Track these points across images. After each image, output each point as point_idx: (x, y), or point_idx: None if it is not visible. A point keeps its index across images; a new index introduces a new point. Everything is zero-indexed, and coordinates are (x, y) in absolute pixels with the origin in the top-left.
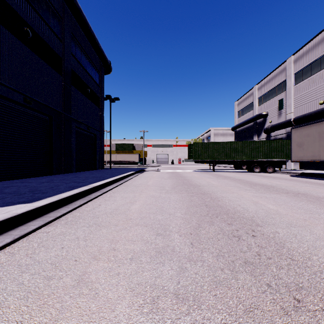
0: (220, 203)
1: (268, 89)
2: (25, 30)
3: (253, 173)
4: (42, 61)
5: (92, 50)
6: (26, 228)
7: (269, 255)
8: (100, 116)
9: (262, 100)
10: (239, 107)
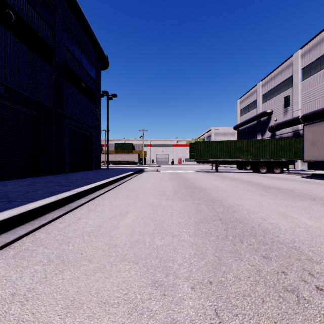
0: (238, 215)
1: (272, 86)
2: (7, 12)
3: (259, 174)
4: (29, 49)
5: (88, 43)
6: None
7: None
8: (96, 114)
9: (267, 97)
10: (241, 105)
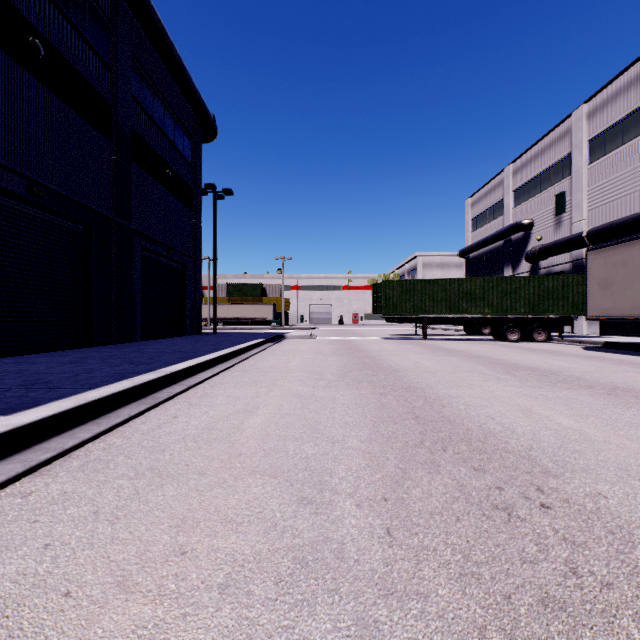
0: (448, 412)
1: (533, 173)
2: (30, 41)
3: (506, 344)
4: (69, 108)
5: (178, 92)
6: None
7: (602, 573)
8: (194, 227)
9: (523, 195)
10: (474, 209)
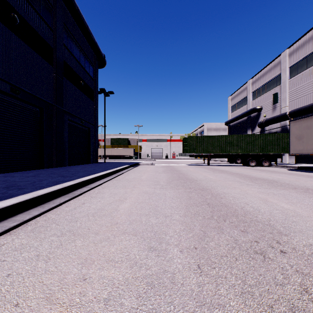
0: (224, 201)
1: (262, 83)
2: (12, 15)
3: (249, 167)
4: (32, 49)
5: (86, 43)
6: None
7: None
8: (94, 110)
9: (256, 94)
10: (232, 101)
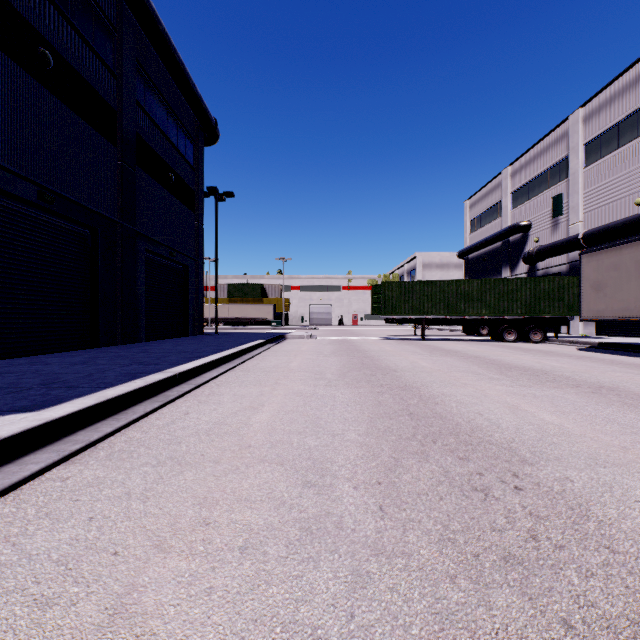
0: (441, 409)
1: (531, 175)
2: (40, 52)
3: (502, 344)
4: (77, 116)
5: (180, 96)
6: (16, 470)
7: (557, 538)
8: (196, 229)
9: (521, 197)
10: (473, 210)
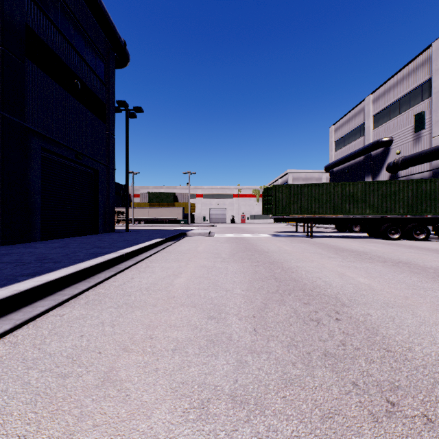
0: None
1: (392, 99)
2: None
3: (391, 242)
4: None
5: (89, 13)
6: None
7: None
8: (107, 138)
9: (382, 118)
10: (337, 133)
